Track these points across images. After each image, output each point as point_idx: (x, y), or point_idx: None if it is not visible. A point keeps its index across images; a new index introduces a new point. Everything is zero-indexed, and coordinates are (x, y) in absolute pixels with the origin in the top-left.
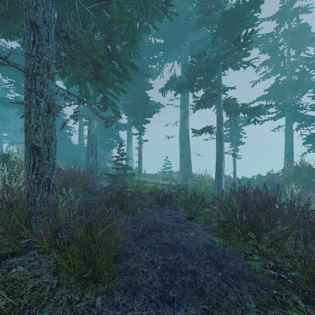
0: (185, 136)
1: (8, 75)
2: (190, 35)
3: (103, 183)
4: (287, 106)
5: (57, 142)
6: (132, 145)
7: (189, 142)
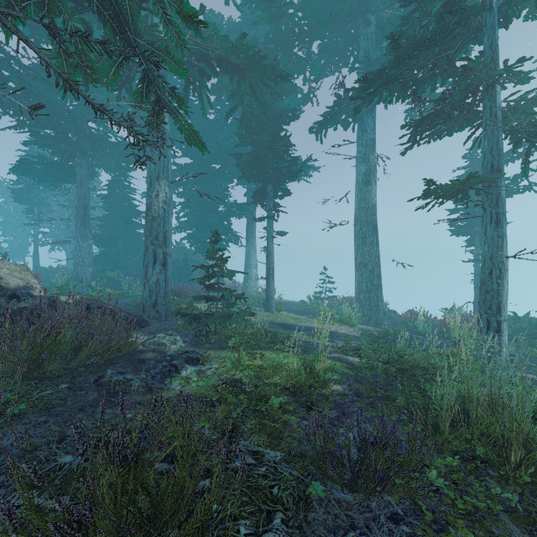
0: (368, 222)
1: (13, 107)
2: (379, 4)
3: (165, 339)
4: None
5: (120, 241)
6: (255, 246)
7: (377, 236)
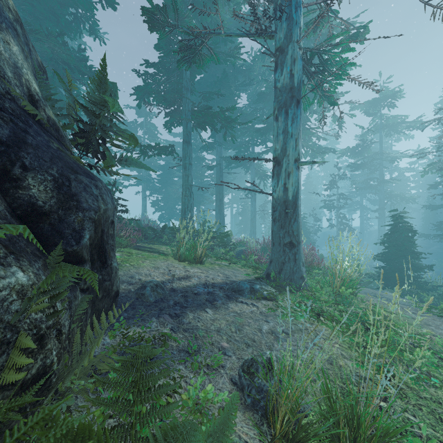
0: None
1: None
2: None
3: None
4: (142, 178)
5: None
6: None
7: None
